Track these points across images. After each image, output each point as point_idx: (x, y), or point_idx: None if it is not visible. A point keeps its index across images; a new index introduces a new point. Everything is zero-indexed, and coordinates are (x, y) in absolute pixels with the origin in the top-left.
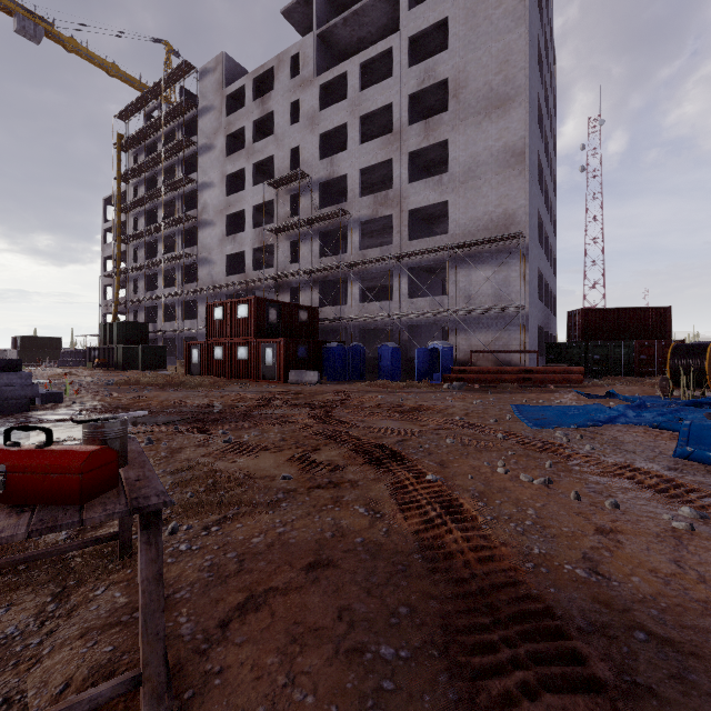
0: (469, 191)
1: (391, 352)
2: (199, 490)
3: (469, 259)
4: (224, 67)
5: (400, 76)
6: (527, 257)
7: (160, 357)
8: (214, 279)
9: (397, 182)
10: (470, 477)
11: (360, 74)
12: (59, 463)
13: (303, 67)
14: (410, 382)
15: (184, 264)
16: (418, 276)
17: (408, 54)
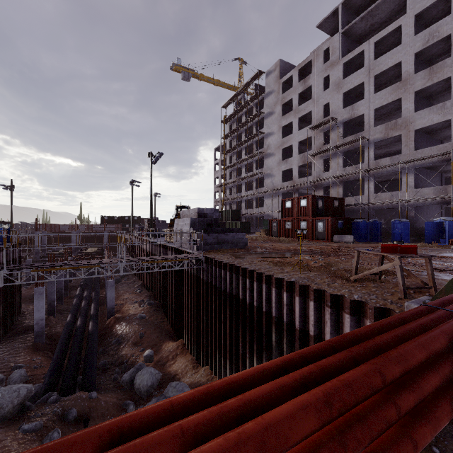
0: None
1: (402, 224)
2: None
3: None
4: (280, 67)
5: (407, 42)
6: None
7: (247, 227)
8: (274, 185)
9: (404, 113)
10: None
11: (374, 49)
12: (411, 247)
13: (332, 55)
14: (421, 244)
15: (257, 178)
16: (421, 172)
17: (414, 27)
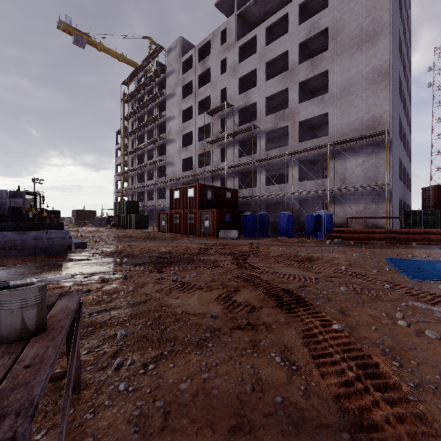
0: (344, 104)
1: (287, 218)
2: (146, 325)
3: (344, 152)
4: (181, 45)
5: (293, 31)
6: (391, 148)
7: (145, 221)
8: (175, 174)
9: (291, 103)
10: (374, 328)
11: (265, 35)
12: None
13: (228, 36)
14: (301, 239)
15: (159, 166)
16: (305, 166)
17: (298, 16)
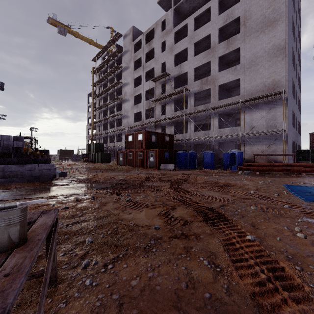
0: (252, 72)
1: (210, 155)
2: (107, 234)
3: (252, 107)
4: (133, 32)
5: (214, 20)
6: (286, 103)
7: (108, 157)
8: (129, 124)
9: (212, 72)
10: (278, 239)
11: (194, 23)
12: None
13: (167, 25)
14: (220, 170)
15: (117, 118)
16: (223, 117)
17: (218, 9)
